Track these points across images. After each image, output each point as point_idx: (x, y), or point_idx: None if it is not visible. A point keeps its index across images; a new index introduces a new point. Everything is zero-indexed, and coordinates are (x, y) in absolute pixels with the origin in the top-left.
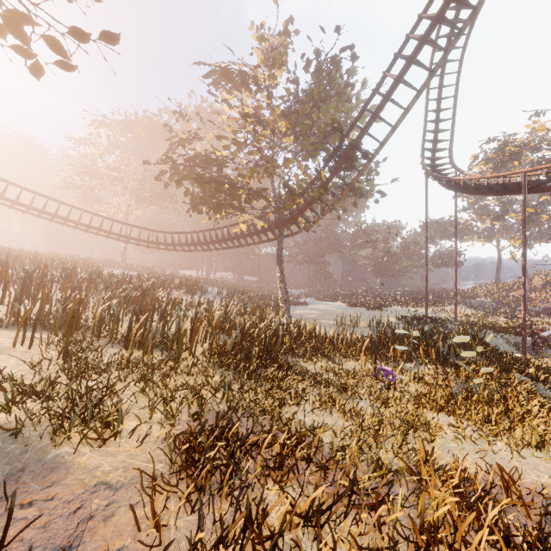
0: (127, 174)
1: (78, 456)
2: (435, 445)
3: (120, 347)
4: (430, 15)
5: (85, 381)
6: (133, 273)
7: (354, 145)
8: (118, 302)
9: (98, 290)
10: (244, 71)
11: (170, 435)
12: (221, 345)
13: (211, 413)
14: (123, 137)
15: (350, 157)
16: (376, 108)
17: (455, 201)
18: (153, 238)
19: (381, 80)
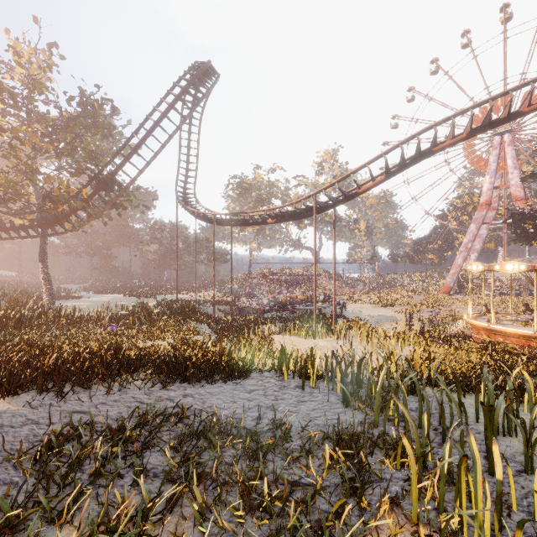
0: None
1: None
2: None
3: None
4: (160, 110)
5: None
6: None
7: (110, 178)
8: None
9: None
10: None
11: None
12: None
13: None
14: None
15: (109, 183)
16: (127, 156)
17: (196, 220)
18: None
19: (132, 136)
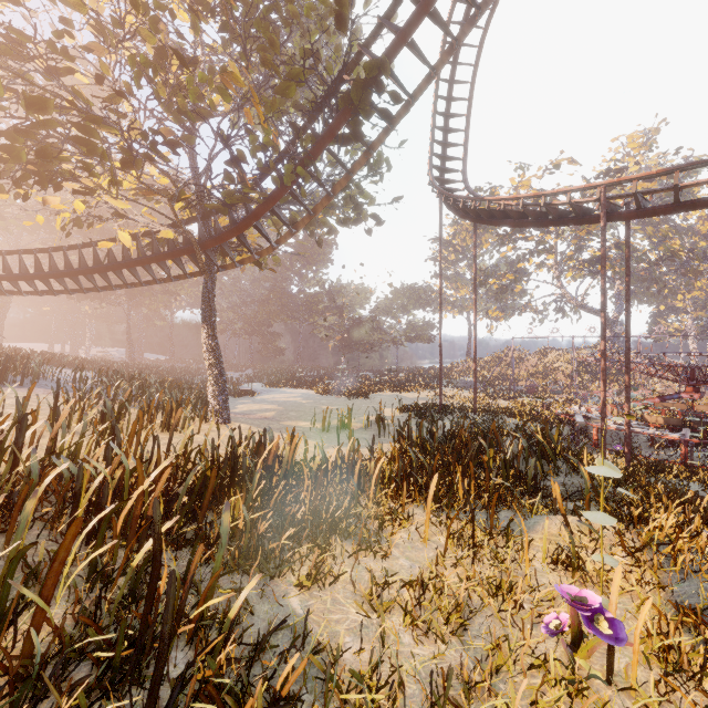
0: None
1: None
2: None
3: None
4: None
5: None
6: None
7: (369, 79)
8: None
9: None
10: None
11: None
12: None
13: None
14: None
15: (357, 110)
16: (409, 19)
17: (475, 240)
18: None
19: None
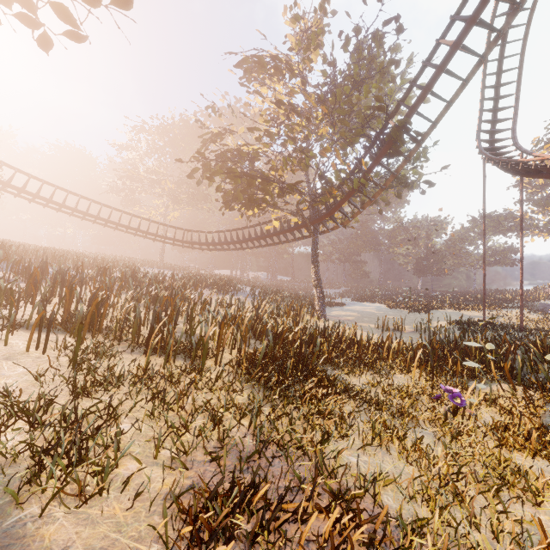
0: (165, 176)
1: (45, 524)
2: (543, 512)
3: (140, 353)
4: None
5: (91, 397)
6: (168, 272)
7: (401, 127)
8: (146, 302)
9: (128, 289)
10: (276, 56)
11: (172, 495)
12: (251, 353)
13: (234, 450)
14: (161, 141)
15: (396, 141)
16: (428, 82)
17: (521, 187)
18: (189, 238)
19: (434, 50)
